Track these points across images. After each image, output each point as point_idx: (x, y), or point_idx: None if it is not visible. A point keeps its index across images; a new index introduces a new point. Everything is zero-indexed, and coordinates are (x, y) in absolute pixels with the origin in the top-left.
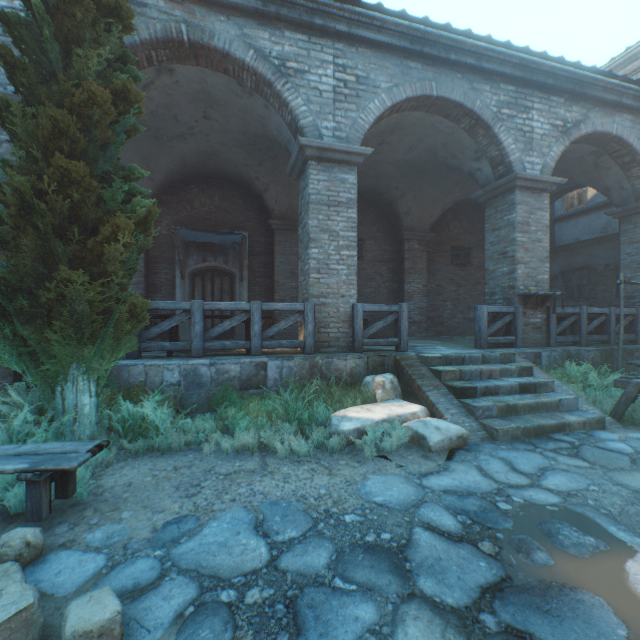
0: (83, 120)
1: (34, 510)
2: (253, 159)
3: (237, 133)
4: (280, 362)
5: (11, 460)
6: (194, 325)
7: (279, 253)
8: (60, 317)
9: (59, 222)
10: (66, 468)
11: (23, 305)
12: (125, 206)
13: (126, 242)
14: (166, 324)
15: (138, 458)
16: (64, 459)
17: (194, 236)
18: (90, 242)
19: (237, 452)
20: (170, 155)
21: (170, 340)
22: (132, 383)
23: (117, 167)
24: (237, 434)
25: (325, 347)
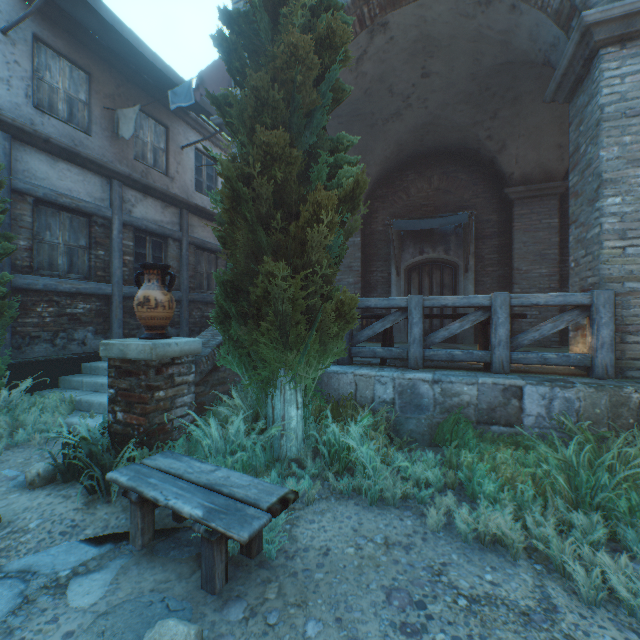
0: (286, 87)
1: (207, 576)
2: (483, 112)
3: (463, 81)
4: (546, 389)
5: (194, 495)
6: (411, 327)
7: (519, 230)
8: (267, 317)
9: (264, 210)
10: (234, 537)
11: (242, 305)
12: (330, 181)
13: (328, 221)
14: (378, 325)
15: (341, 501)
16: (237, 517)
17: (409, 224)
18: (291, 227)
19: (483, 544)
20: (384, 141)
21: (382, 344)
22: (341, 394)
23: (323, 139)
24: (481, 510)
25: (637, 369)
